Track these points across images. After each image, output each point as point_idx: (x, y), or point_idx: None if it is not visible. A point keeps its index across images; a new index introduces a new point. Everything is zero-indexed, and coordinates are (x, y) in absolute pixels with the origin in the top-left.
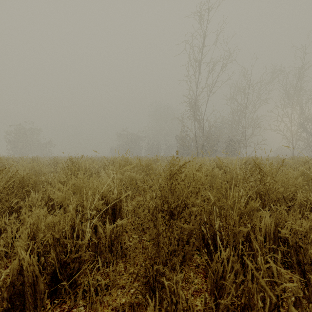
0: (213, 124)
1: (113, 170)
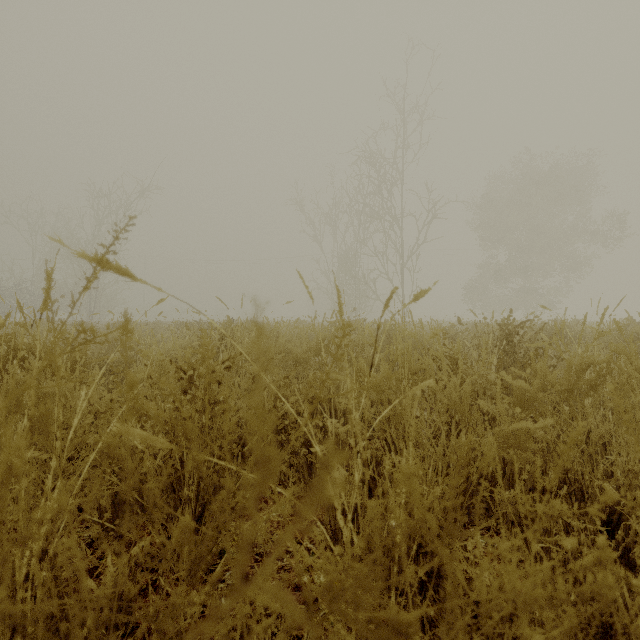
0: None
1: None
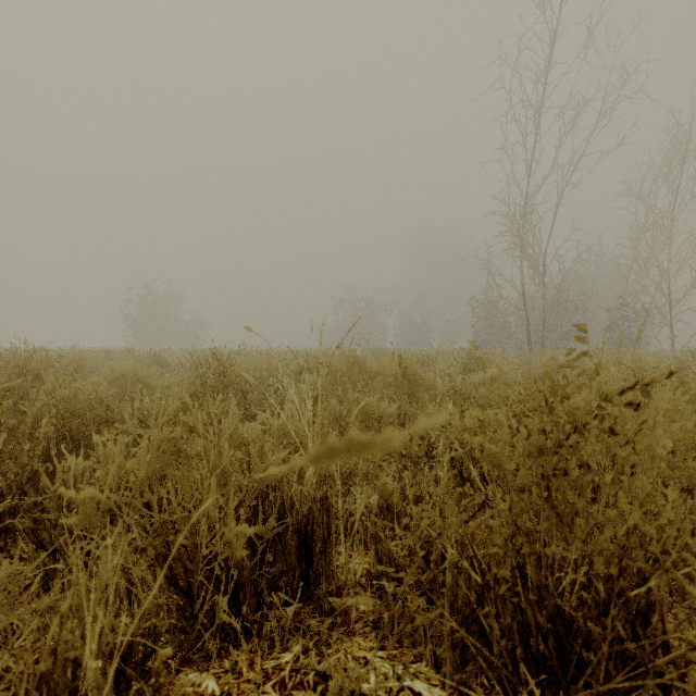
0: (572, 266)
1: (315, 385)
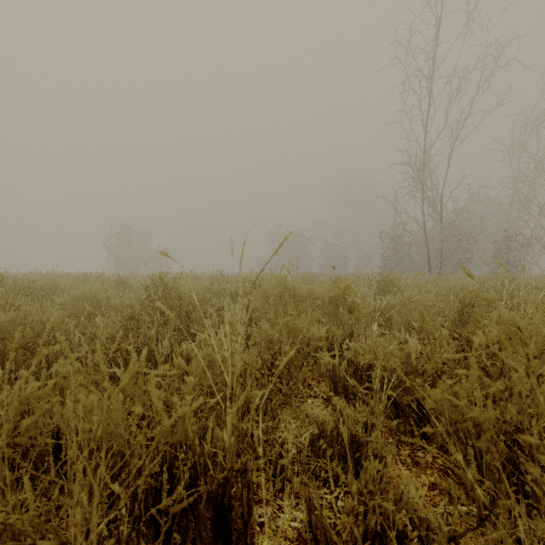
0: (465, 205)
1: (249, 308)
